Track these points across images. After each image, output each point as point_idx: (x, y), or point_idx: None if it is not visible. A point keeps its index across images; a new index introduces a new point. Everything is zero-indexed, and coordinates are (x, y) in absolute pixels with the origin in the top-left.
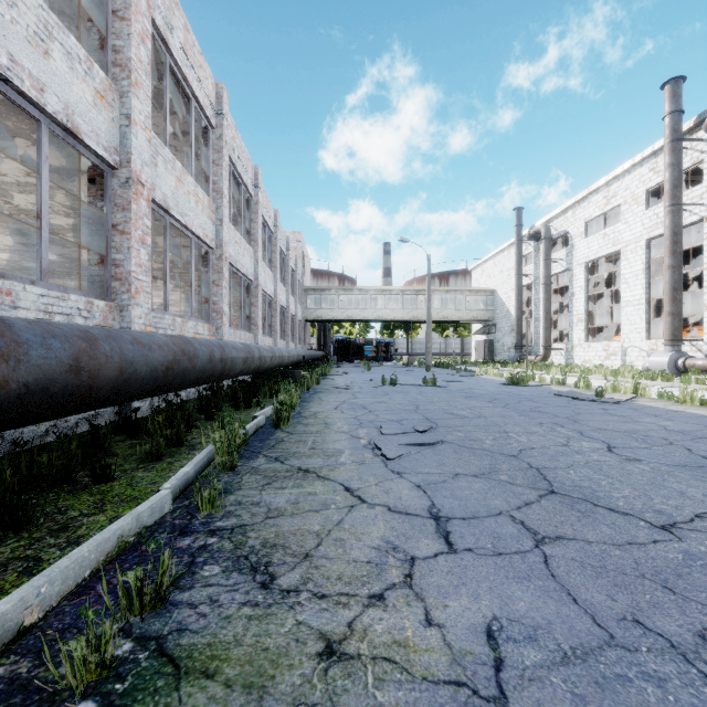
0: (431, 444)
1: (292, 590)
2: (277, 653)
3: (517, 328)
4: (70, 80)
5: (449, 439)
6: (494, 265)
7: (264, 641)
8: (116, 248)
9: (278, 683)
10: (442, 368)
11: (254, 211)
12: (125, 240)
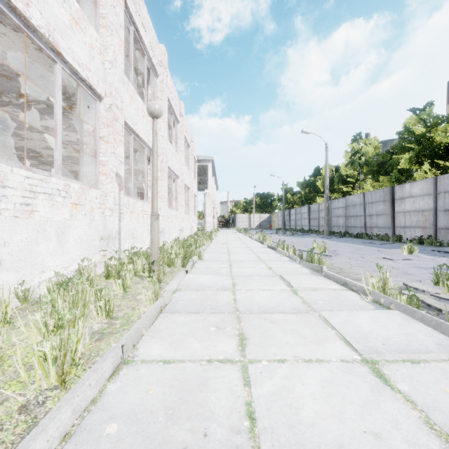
0: None
1: None
2: None
3: None
4: None
5: None
6: None
7: None
8: None
9: None
10: None
11: None
12: None
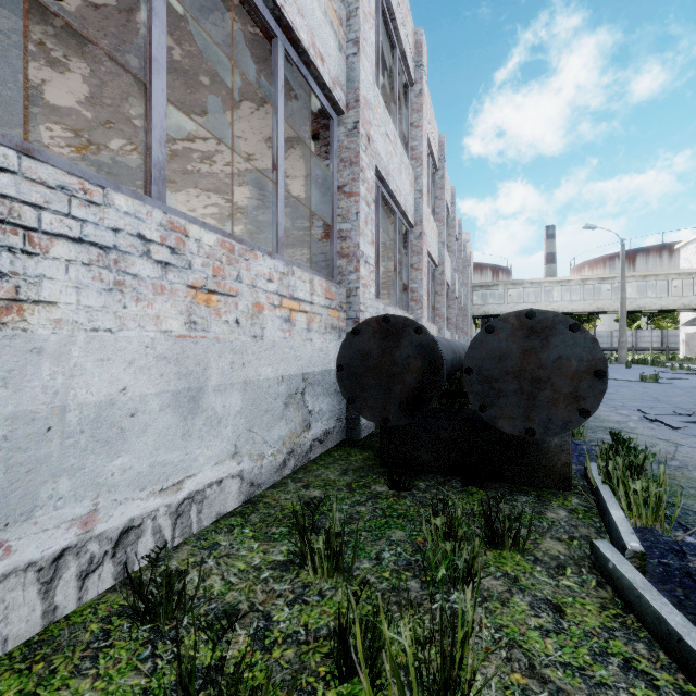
0: None
1: (681, 466)
2: None
3: None
4: (405, 182)
5: None
6: None
7: (688, 476)
8: (413, 280)
9: None
10: (642, 365)
11: (451, 226)
12: (418, 274)
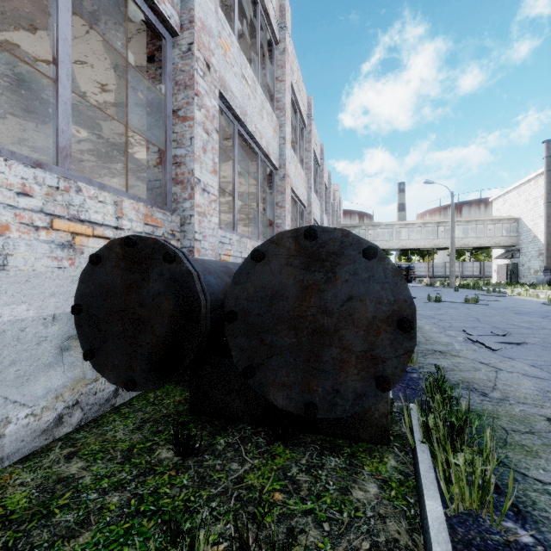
0: (518, 343)
1: (502, 399)
2: (522, 416)
3: (547, 253)
4: (267, 127)
5: (529, 341)
6: (518, 195)
7: (510, 412)
8: (277, 216)
9: (535, 424)
10: (467, 289)
11: (320, 176)
12: (282, 211)
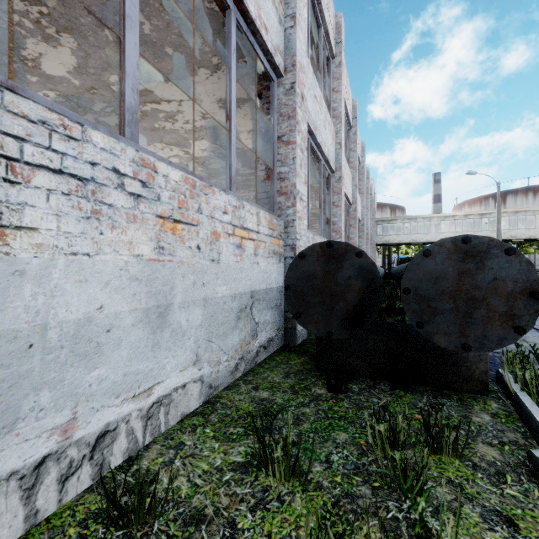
0: None
1: None
2: None
3: None
4: (328, 136)
5: None
6: None
7: None
8: (333, 215)
9: None
10: None
11: (361, 173)
12: (338, 210)
